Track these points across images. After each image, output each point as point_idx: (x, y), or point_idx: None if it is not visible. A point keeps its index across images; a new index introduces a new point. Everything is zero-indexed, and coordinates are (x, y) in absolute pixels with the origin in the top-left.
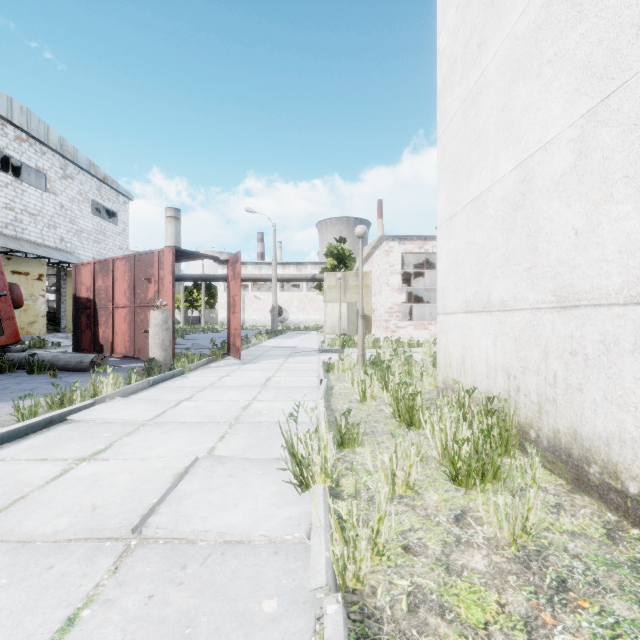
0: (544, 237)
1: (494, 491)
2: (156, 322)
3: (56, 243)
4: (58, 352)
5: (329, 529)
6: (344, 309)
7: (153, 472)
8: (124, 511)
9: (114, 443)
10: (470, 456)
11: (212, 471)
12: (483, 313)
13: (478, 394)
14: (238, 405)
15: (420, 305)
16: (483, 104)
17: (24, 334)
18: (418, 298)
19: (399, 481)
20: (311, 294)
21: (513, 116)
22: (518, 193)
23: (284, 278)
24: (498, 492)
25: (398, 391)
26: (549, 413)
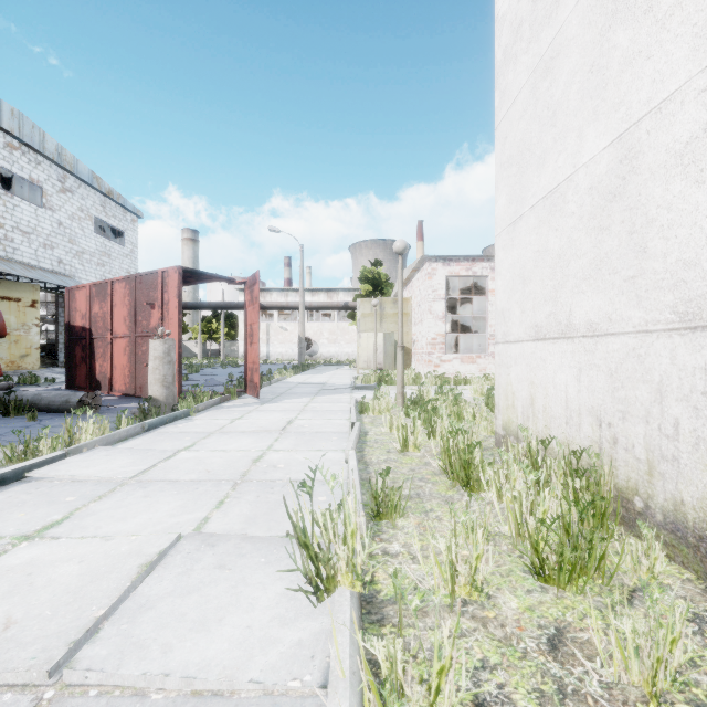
0: (658, 232)
1: (597, 592)
2: (156, 354)
3: (53, 265)
4: (49, 389)
5: (358, 677)
6: (380, 341)
7: (112, 560)
8: (48, 633)
9: (76, 512)
10: (560, 539)
11: (195, 559)
12: (561, 340)
13: (556, 446)
14: (248, 456)
15: (466, 336)
16: (561, 69)
17: (15, 369)
18: (464, 328)
19: (461, 578)
20: (343, 324)
21: (607, 75)
22: (615, 177)
23: (313, 306)
24: (603, 594)
25: (449, 440)
26: (666, 476)
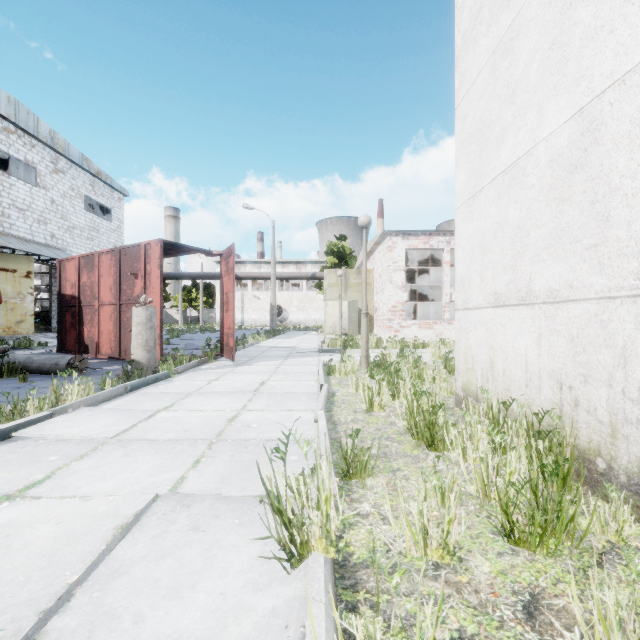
0: (621, 201)
1: (567, 555)
2: (139, 320)
3: (46, 239)
4: (41, 353)
5: None
6: (345, 308)
7: (89, 522)
8: (19, 601)
9: (57, 471)
10: (529, 501)
11: (170, 521)
12: (520, 307)
13: (517, 407)
14: (223, 416)
15: (423, 304)
16: (520, 49)
17: (11, 334)
18: (421, 297)
19: (433, 542)
20: (311, 293)
21: (568, 52)
22: (576, 149)
23: (283, 277)
24: (574, 557)
25: (413, 401)
26: (630, 439)
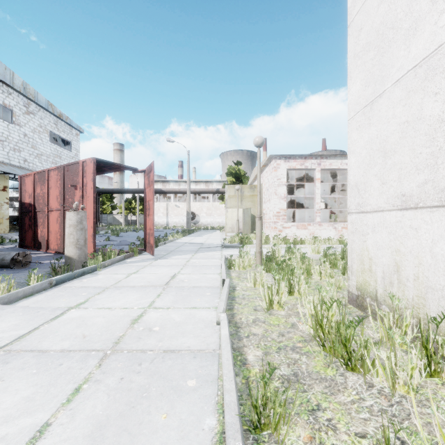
0: None
1: None
2: (71, 223)
3: (20, 163)
4: (6, 248)
5: None
6: (240, 214)
7: None
8: None
9: None
10: None
11: None
12: (444, 208)
13: None
14: (129, 316)
15: (297, 211)
16: None
17: None
18: (295, 206)
19: None
20: (216, 203)
21: None
22: None
23: (196, 191)
24: None
25: (317, 305)
26: None
